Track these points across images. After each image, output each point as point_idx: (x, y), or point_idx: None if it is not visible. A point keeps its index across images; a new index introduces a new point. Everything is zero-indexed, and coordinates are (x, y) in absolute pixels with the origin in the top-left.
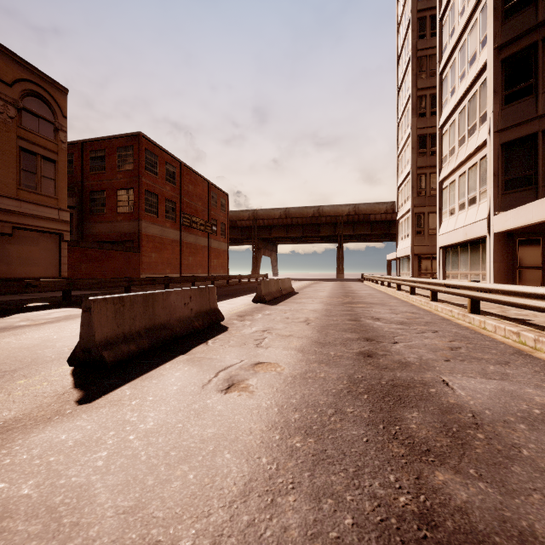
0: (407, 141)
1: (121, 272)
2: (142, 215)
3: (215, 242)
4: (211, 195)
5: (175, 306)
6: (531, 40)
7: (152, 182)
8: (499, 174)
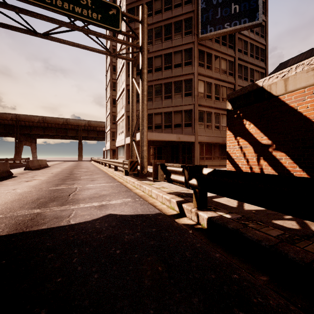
0: (109, 99)
1: None
2: None
3: None
4: None
5: None
6: None
7: None
8: (127, 125)
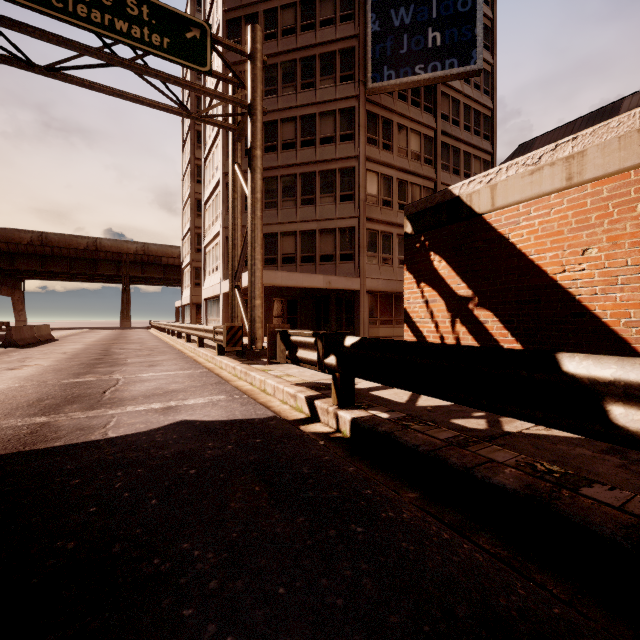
0: (189, 200)
1: None
2: None
3: None
4: None
5: None
6: None
7: None
8: (225, 256)
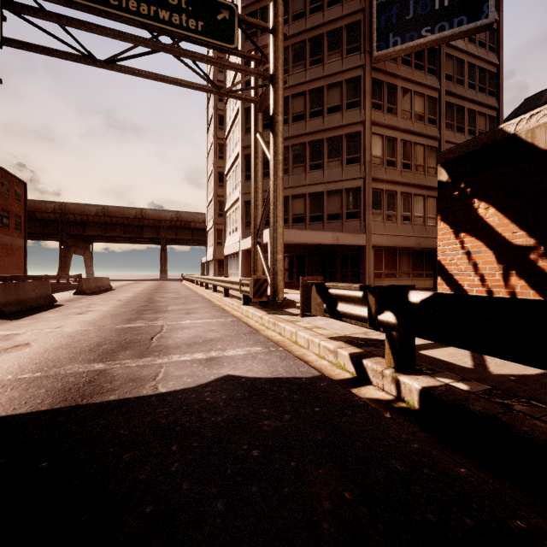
0: (212, 173)
1: None
2: None
3: (6, 237)
4: (1, 181)
5: (28, 291)
6: None
7: None
8: (244, 218)
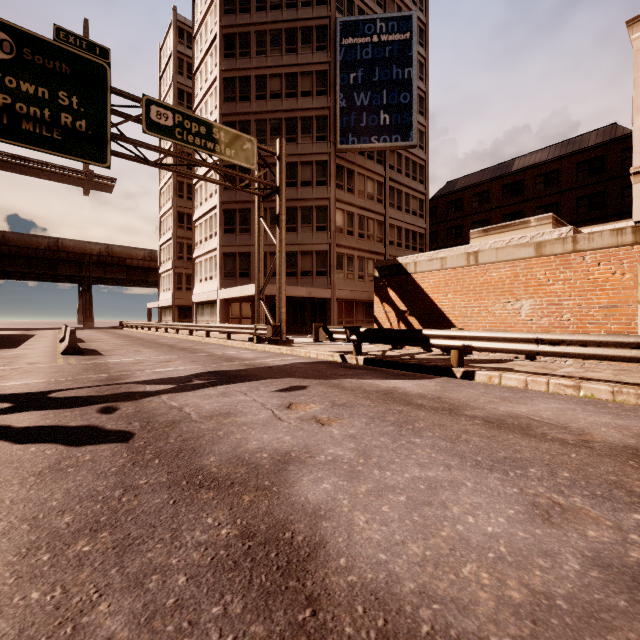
0: (169, 211)
1: None
2: None
3: None
4: None
5: None
6: (235, 207)
7: None
8: (222, 268)
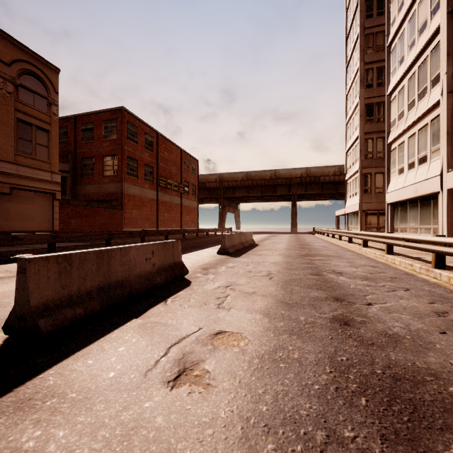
0: (355, 110)
1: (106, 226)
2: (124, 178)
3: (186, 200)
4: (184, 161)
5: (136, 262)
6: None
7: (133, 150)
8: (452, 133)
